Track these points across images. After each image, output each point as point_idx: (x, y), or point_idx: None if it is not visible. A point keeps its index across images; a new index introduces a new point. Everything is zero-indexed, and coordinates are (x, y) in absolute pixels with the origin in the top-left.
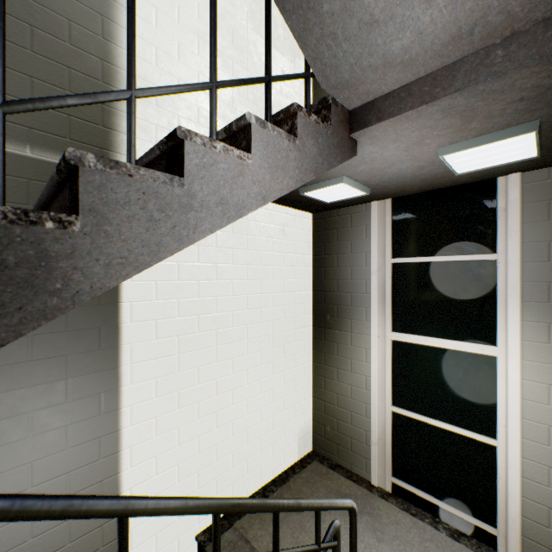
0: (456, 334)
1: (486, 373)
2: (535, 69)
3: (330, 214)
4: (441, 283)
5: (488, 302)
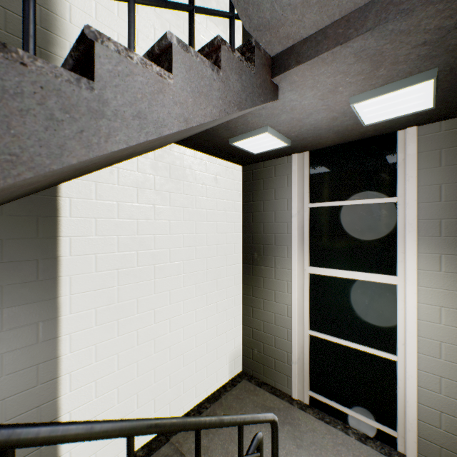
0: (363, 266)
1: (388, 299)
2: (439, 6)
3: (257, 166)
4: (350, 223)
5: (390, 238)
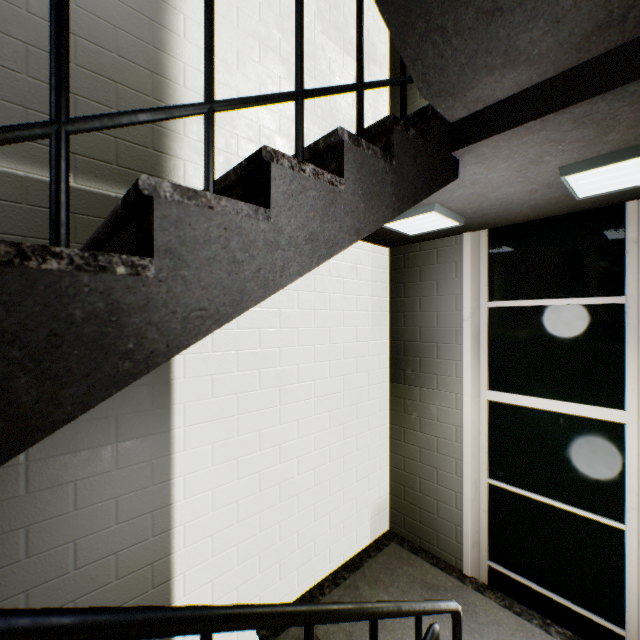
0: None
1: None
2: None
3: None
4: None
5: None
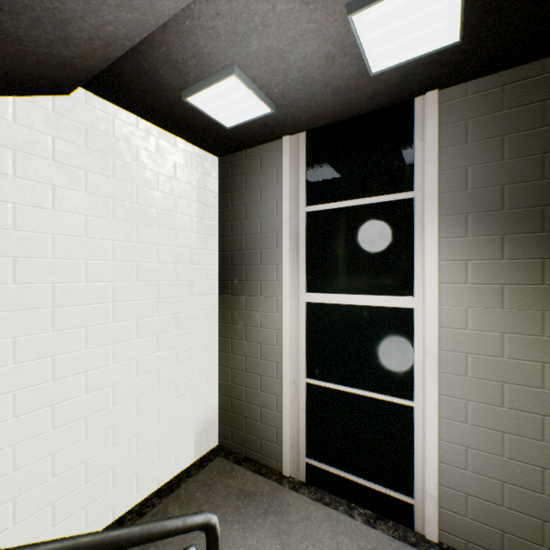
0: None
1: None
2: None
3: None
4: None
5: None
